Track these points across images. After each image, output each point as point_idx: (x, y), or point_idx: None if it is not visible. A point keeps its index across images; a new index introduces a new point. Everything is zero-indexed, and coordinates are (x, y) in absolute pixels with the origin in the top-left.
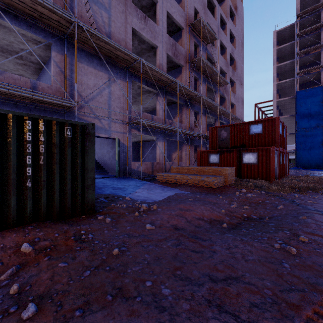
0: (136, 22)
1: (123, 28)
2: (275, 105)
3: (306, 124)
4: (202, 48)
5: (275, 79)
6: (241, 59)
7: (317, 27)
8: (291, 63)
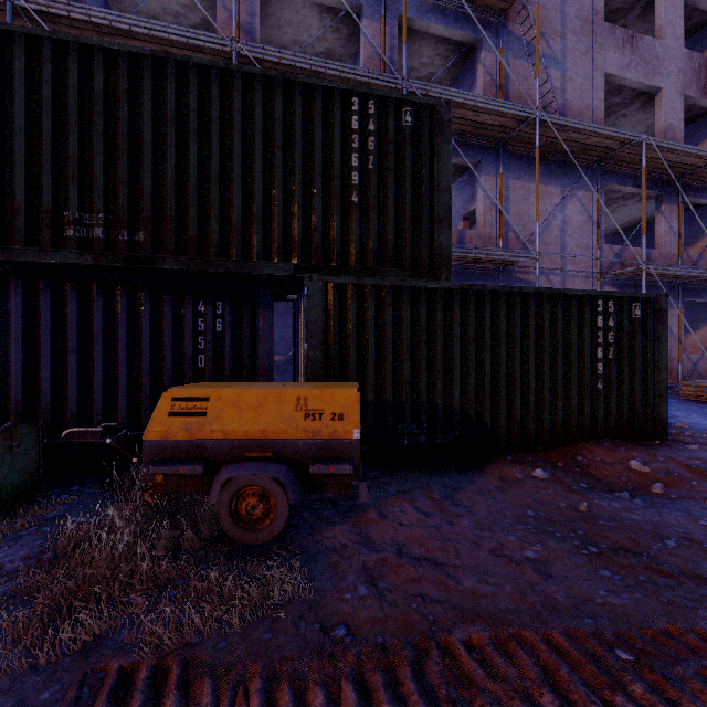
0: (613, 58)
1: (587, 84)
2: None
3: None
4: None
5: None
6: None
7: None
8: None
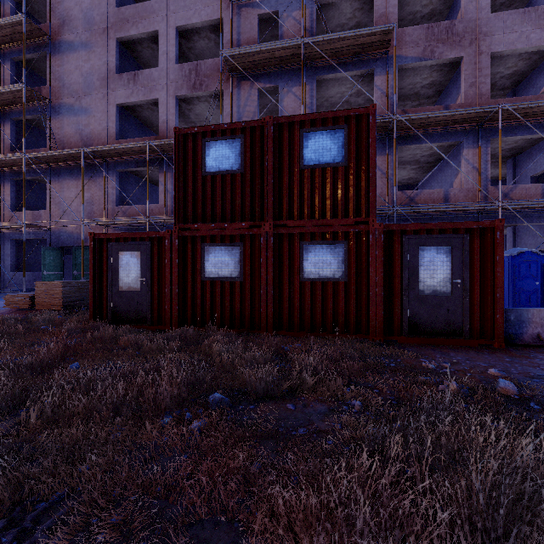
0: (122, 93)
1: (105, 115)
2: None
3: None
4: (293, 6)
5: None
6: None
7: None
8: None
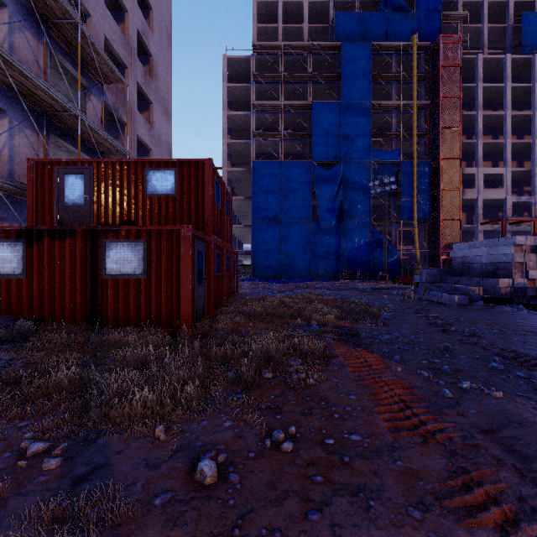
0: None
1: None
2: (226, 176)
3: (263, 214)
4: None
5: (226, 134)
6: (167, 66)
7: (275, 76)
8: (246, 118)
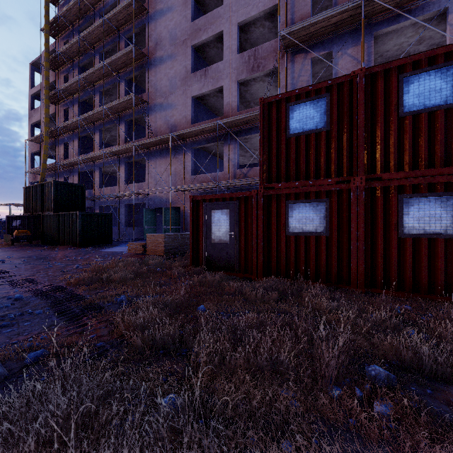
0: (196, 87)
1: (184, 107)
2: None
3: None
4: None
5: None
6: None
7: None
8: None
